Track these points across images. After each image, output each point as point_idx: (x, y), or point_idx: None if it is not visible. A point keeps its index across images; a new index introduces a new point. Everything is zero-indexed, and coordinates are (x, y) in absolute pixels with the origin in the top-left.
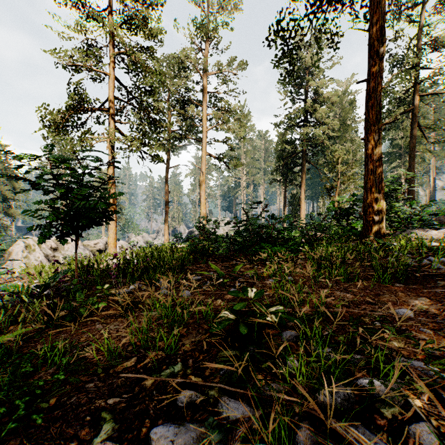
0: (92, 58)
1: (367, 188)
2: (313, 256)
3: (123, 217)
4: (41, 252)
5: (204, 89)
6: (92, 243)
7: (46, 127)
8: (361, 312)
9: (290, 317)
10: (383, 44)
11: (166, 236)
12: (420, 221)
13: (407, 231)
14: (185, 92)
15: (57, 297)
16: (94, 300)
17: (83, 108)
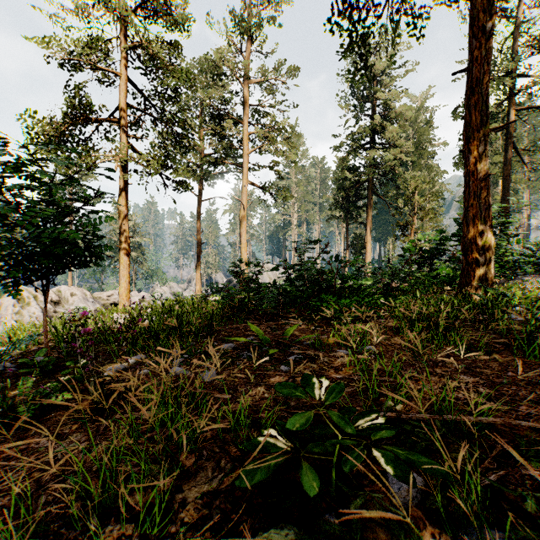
0: (96, 49)
1: (468, 217)
2: (394, 313)
3: (146, 263)
4: (38, 307)
5: (246, 100)
6: (104, 294)
7: (33, 140)
8: (536, 427)
9: (420, 462)
10: (491, 18)
11: (198, 286)
12: (534, 265)
13: (517, 279)
14: (221, 103)
15: (14, 376)
16: (57, 387)
17: (85, 118)
